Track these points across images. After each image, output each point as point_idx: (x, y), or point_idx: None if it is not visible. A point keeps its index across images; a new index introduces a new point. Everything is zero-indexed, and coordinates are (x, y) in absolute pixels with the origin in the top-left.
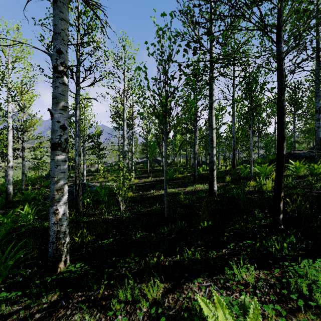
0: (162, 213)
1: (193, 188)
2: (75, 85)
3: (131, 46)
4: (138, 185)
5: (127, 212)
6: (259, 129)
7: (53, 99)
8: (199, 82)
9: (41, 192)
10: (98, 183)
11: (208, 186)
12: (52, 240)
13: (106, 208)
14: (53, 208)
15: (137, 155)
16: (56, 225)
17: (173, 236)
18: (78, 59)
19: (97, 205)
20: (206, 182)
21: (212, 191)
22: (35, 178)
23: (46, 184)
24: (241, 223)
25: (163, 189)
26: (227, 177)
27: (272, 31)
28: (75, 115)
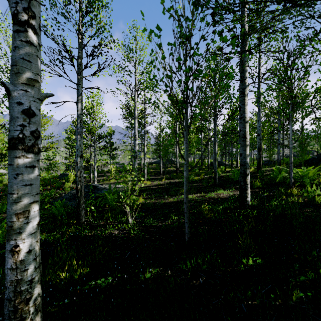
0: (181, 231)
1: (215, 195)
2: (76, 73)
3: (143, 36)
4: (150, 188)
5: (136, 227)
6: (284, 126)
7: (11, 67)
8: (238, 47)
9: (50, 194)
10: (108, 185)
11: (239, 196)
12: (9, 296)
13: (113, 217)
14: (11, 244)
15: (150, 155)
16: (15, 271)
17: (202, 282)
18: (80, 44)
19: (103, 212)
20: (229, 187)
21: (244, 202)
22: (49, 179)
23: (58, 185)
24: (319, 271)
25: (179, 195)
26: (257, 181)
27: (314, 2)
28: (77, 108)
